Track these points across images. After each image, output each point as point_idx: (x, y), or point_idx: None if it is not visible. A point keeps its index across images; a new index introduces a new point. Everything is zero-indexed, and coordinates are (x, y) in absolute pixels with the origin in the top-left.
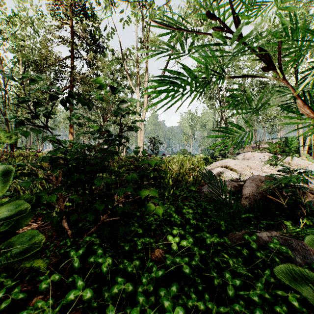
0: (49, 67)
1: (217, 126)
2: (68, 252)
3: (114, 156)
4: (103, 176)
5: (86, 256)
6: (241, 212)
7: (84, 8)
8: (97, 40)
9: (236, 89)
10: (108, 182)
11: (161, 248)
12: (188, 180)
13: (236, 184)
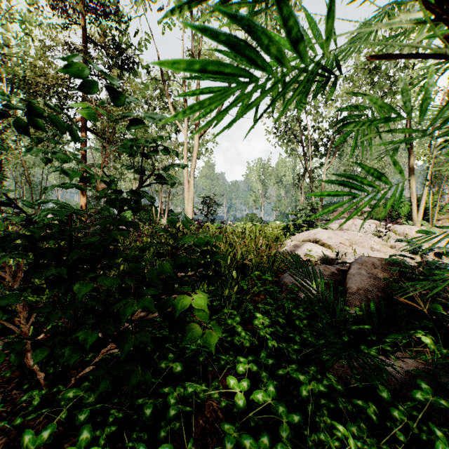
0: (49, 88)
1: (298, 181)
2: (35, 419)
3: (128, 230)
4: (118, 262)
5: (69, 426)
6: (349, 321)
7: (103, 1)
8: (123, 50)
9: (356, 106)
10: (106, 286)
11: (215, 399)
12: (260, 263)
13: (334, 270)
